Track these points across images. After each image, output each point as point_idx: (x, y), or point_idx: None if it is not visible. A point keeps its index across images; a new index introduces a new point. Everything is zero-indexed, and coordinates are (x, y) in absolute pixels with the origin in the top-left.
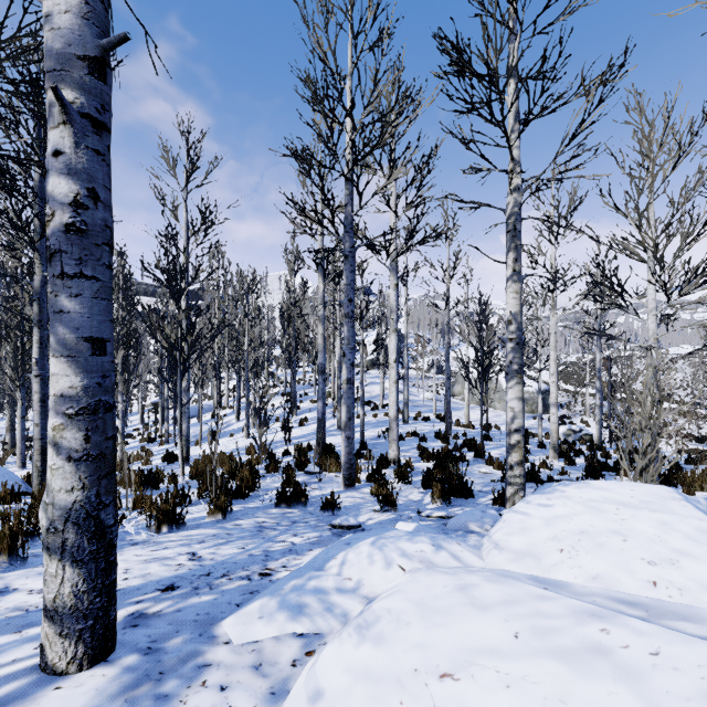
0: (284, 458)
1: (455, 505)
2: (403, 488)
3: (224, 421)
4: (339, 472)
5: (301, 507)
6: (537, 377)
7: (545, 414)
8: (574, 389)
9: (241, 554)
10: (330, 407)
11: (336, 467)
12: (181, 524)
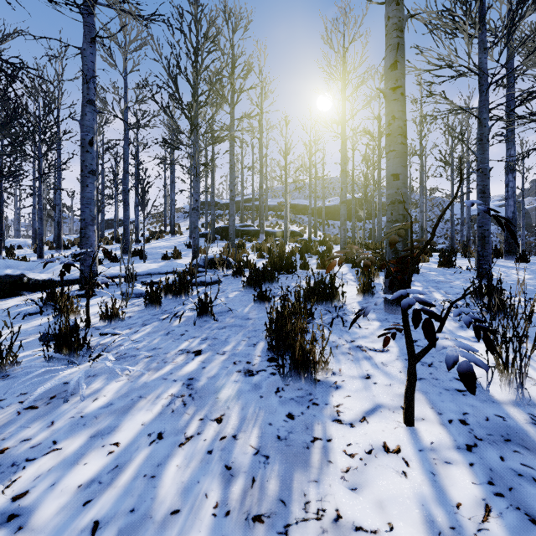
0: None
1: None
2: None
3: None
4: None
5: None
6: None
7: None
8: None
9: None
10: None
11: None
12: None
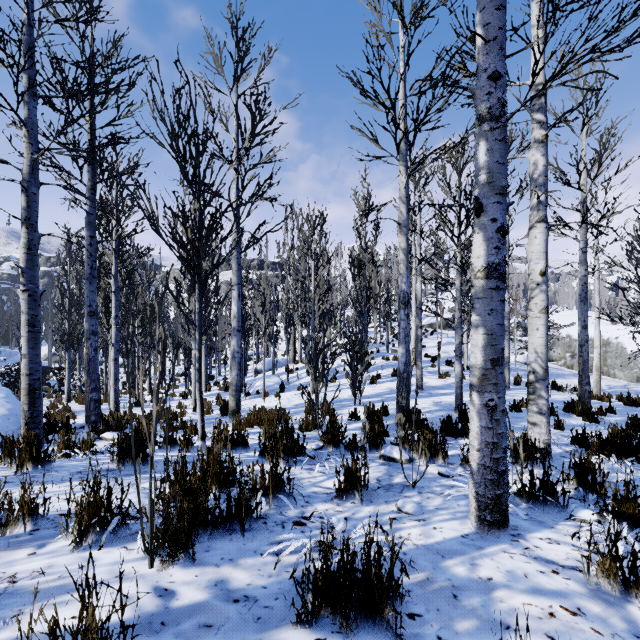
0: (350, 424)
1: None
2: None
3: (295, 374)
4: (442, 463)
5: (379, 633)
6: None
7: None
8: None
9: None
10: None
11: (436, 455)
12: None
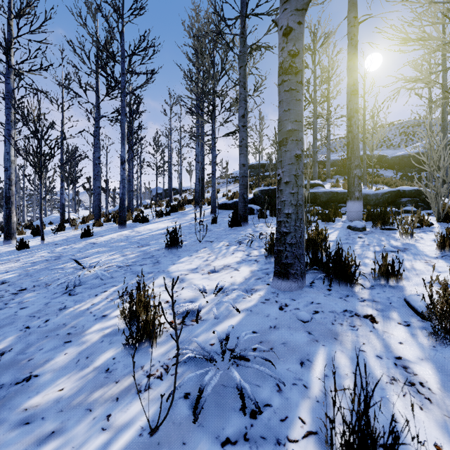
0: None
1: None
2: None
3: None
4: None
5: None
6: None
7: None
8: None
9: None
10: None
11: None
12: None
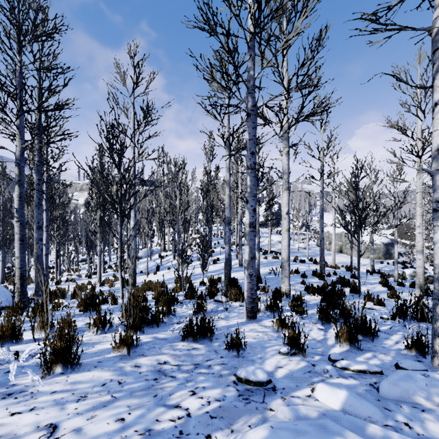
0: (200, 287)
1: (363, 349)
2: (301, 323)
3: (166, 259)
4: (242, 301)
5: (206, 341)
6: (378, 234)
7: (389, 260)
8: (409, 243)
9: (112, 437)
10: (234, 251)
11: (239, 298)
12: (76, 364)
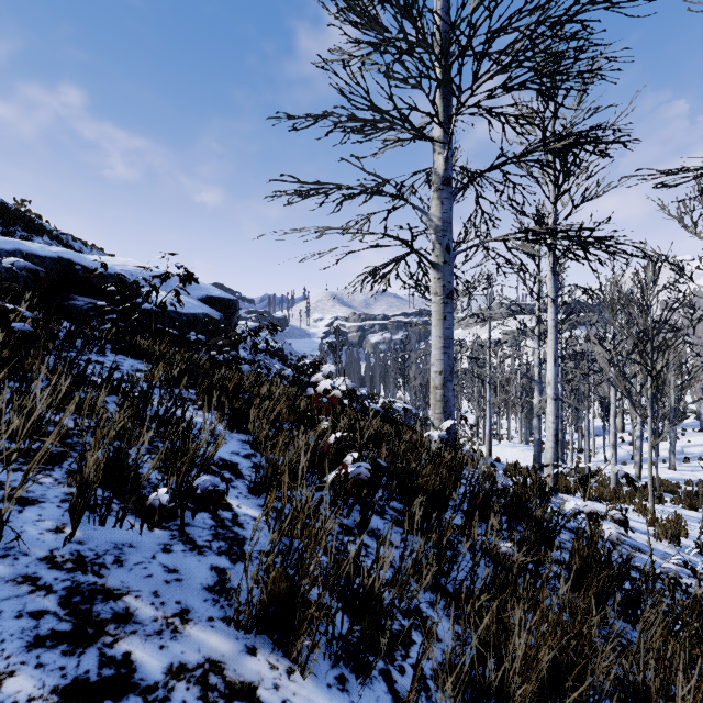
0: None
1: None
2: None
3: None
4: None
5: None
6: None
7: None
8: None
9: None
10: None
11: None
12: (696, 510)
